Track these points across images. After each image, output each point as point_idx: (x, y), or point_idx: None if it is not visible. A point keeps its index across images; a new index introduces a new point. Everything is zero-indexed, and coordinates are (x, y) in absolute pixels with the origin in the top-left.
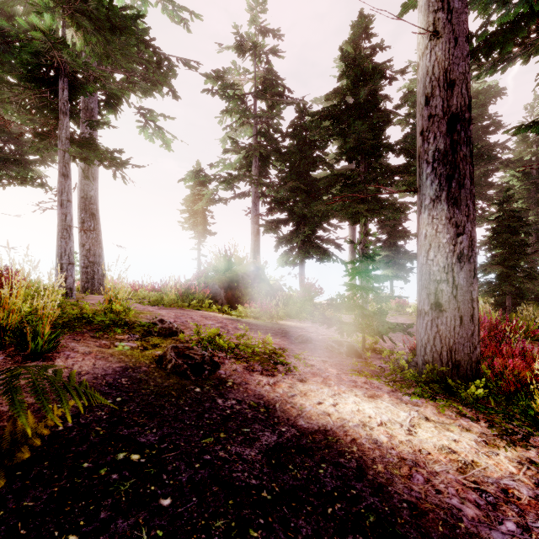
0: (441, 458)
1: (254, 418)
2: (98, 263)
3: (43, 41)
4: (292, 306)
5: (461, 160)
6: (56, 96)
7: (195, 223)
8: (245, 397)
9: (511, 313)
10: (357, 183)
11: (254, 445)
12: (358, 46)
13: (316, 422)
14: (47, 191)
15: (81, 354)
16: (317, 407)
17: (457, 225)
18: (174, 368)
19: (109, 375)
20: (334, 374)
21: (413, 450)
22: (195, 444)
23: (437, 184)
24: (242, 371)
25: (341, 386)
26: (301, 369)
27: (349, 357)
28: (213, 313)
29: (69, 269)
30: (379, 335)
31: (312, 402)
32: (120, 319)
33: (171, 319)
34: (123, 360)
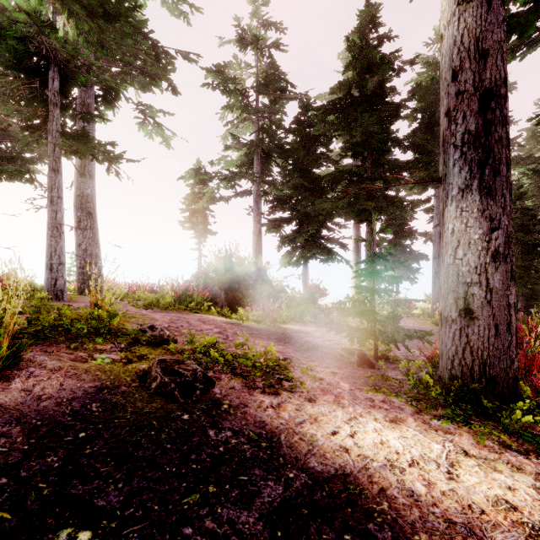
0: (501, 520)
1: (254, 459)
2: (94, 263)
3: (29, 25)
4: (296, 309)
5: (495, 142)
6: (48, 88)
7: (196, 222)
8: (243, 426)
9: (524, 316)
10: (363, 179)
11: (253, 505)
12: (364, 37)
13: (331, 462)
14: (36, 187)
15: (48, 370)
16: (331, 439)
17: (492, 218)
18: (159, 388)
19: (78, 399)
20: (347, 390)
21: (462, 506)
22: (173, 506)
23: (467, 171)
24: (240, 389)
25: (357, 408)
26: (309, 384)
27: (361, 367)
28: (212, 316)
29: (60, 269)
30: (395, 343)
31: (325, 432)
32: (103, 326)
33: (165, 324)
34: (99, 378)
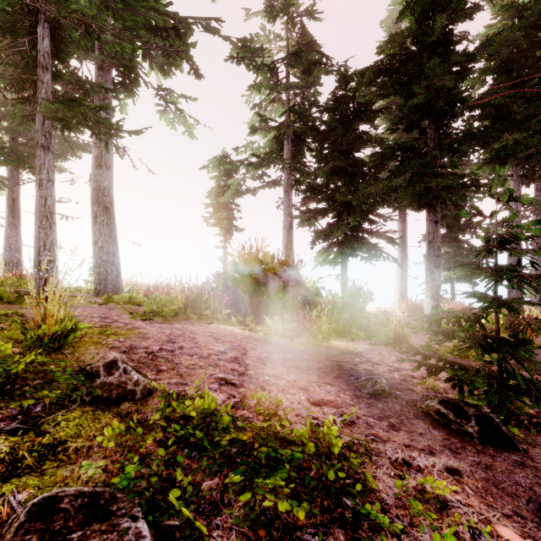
0: None
1: None
2: (111, 262)
3: None
4: (337, 317)
5: None
6: None
7: (221, 218)
8: None
9: None
10: (422, 155)
11: None
12: None
13: None
14: (24, 168)
15: None
16: None
17: None
18: None
19: None
20: None
21: None
22: None
23: None
24: None
25: None
26: None
27: (489, 446)
28: (232, 328)
29: (50, 267)
30: None
31: None
32: None
33: (155, 347)
34: None
